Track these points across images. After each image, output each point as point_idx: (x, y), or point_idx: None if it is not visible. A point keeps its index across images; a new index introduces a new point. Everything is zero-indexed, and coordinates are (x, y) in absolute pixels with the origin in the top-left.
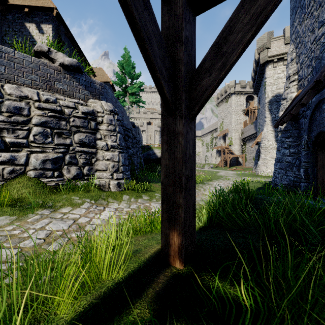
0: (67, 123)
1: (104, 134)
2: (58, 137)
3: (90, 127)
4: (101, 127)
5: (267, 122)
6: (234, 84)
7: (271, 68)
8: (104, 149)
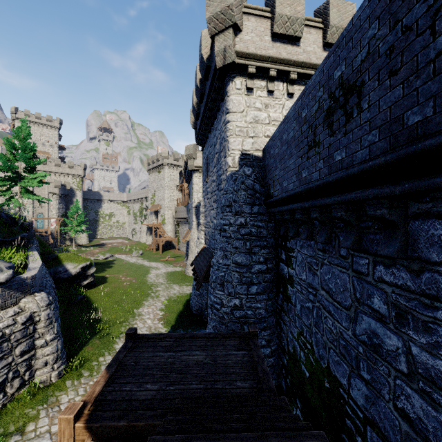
0: (9, 342)
1: (43, 331)
2: (0, 361)
3: (29, 332)
4: (39, 326)
5: (194, 226)
6: (167, 155)
7: (197, 176)
8: (43, 346)
